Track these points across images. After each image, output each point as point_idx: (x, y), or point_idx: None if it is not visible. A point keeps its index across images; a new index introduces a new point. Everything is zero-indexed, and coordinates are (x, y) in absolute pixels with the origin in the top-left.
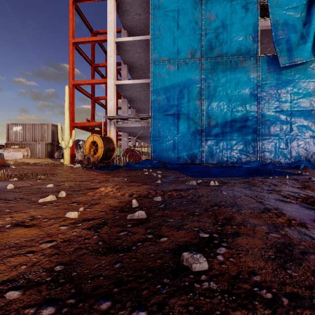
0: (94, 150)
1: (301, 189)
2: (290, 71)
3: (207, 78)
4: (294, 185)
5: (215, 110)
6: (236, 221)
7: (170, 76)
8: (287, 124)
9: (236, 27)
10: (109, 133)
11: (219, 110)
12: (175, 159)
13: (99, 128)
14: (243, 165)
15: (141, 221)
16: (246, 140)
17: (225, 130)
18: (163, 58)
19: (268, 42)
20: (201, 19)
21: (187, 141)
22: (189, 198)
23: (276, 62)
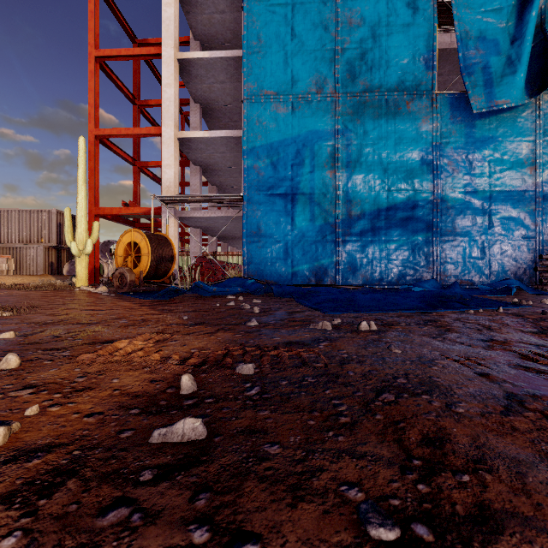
0: (134, 260)
1: (540, 335)
2: (488, 122)
3: (346, 129)
4: (523, 328)
5: (360, 187)
6: (458, 449)
7: (278, 124)
8: (484, 215)
9: (397, 40)
10: (166, 229)
11: (367, 189)
12: (288, 276)
13: (148, 219)
14: (413, 288)
15: (185, 456)
16: (414, 242)
17: (378, 224)
18: (266, 91)
19: (450, 72)
20: (335, 23)
21: (310, 243)
22: (319, 365)
23: (466, 105)
